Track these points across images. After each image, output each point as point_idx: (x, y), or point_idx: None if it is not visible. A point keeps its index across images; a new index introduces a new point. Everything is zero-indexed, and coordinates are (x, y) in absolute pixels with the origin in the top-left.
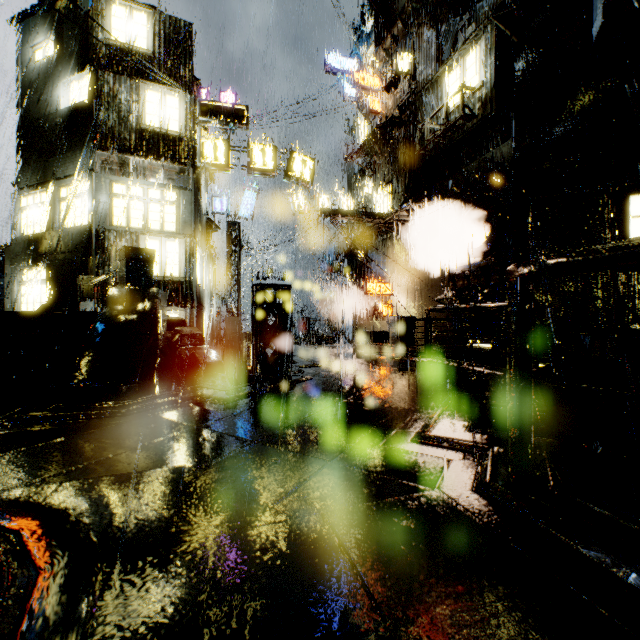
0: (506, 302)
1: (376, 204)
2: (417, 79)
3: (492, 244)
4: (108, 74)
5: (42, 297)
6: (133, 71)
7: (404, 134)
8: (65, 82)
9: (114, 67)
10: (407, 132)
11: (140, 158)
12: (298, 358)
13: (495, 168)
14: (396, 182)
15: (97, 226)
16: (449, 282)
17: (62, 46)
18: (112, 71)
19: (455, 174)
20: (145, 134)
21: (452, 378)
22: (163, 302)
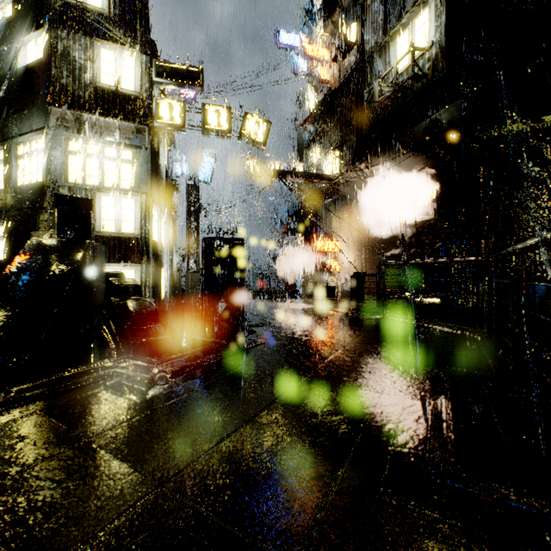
0: (477, 256)
1: (325, 168)
2: (364, 48)
3: (441, 202)
4: (62, 31)
5: (0, 253)
6: (88, 29)
7: (351, 101)
8: (22, 42)
9: (68, 24)
10: (355, 99)
11: (95, 116)
12: (250, 315)
13: (443, 128)
14: (344, 147)
15: (52, 183)
16: (396, 239)
17: (19, 6)
18: (66, 28)
19: (402, 136)
20: (100, 92)
21: (421, 341)
22: (98, 256)
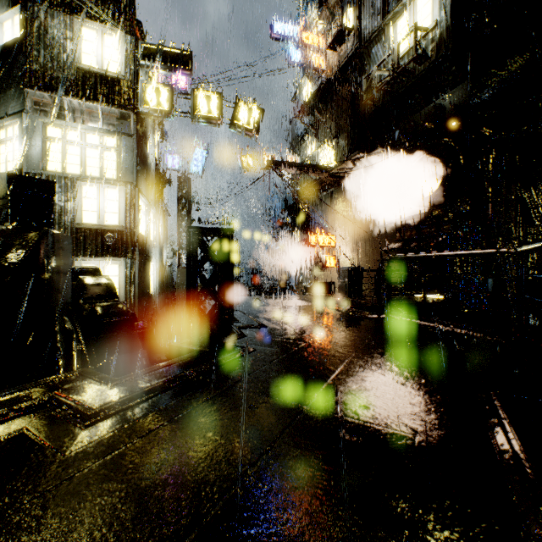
0: (503, 248)
1: (320, 161)
2: (362, 34)
3: (444, 192)
4: (38, 7)
5: None
6: (67, 6)
7: (348, 91)
8: None
9: None
10: (351, 87)
11: (75, 99)
12: (241, 314)
13: (447, 113)
14: (340, 138)
15: (28, 170)
16: (395, 233)
17: None
18: (43, 4)
19: (402, 124)
20: (80, 74)
21: (441, 348)
22: (60, 247)
